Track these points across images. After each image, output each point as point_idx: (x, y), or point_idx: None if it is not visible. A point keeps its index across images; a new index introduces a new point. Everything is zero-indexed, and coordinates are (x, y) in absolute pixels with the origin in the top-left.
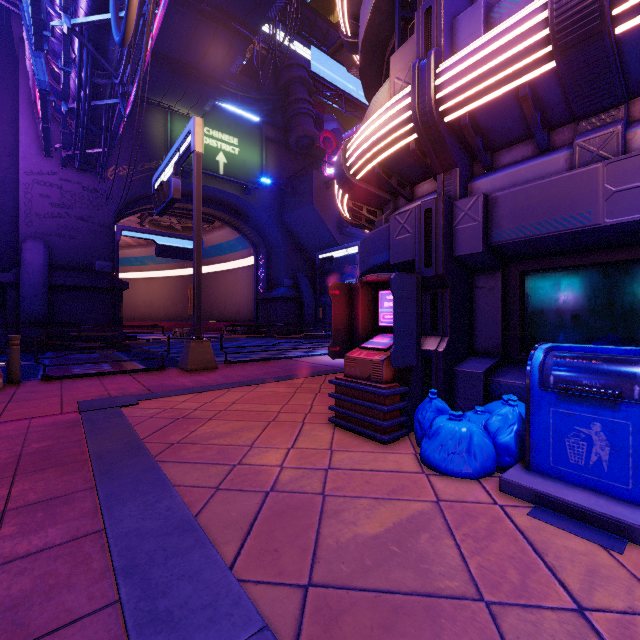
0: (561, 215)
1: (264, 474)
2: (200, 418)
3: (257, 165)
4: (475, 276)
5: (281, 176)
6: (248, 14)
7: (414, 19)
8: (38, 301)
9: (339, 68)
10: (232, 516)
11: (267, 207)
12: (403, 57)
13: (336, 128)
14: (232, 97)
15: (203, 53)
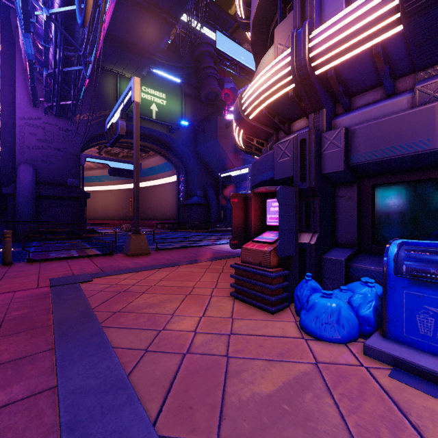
0: (405, 142)
1: (182, 338)
2: (136, 292)
3: (178, 112)
4: (337, 188)
5: (195, 120)
6: (172, 6)
7: (291, 2)
8: (28, 206)
9: (235, 45)
10: (156, 375)
11: (185, 141)
12: (284, 28)
13: (233, 87)
14: (161, 65)
15: (141, 34)
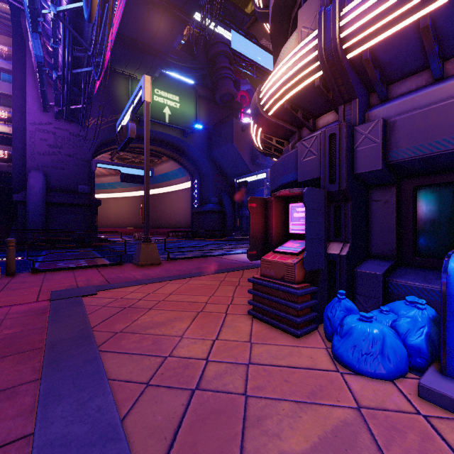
0: None
1: (191, 368)
2: (142, 308)
3: (192, 115)
4: (371, 191)
5: (210, 123)
6: (185, 3)
7: None
8: (38, 214)
9: (251, 45)
10: (157, 420)
11: (200, 146)
12: (309, 9)
13: (249, 89)
14: (175, 67)
15: (153, 34)
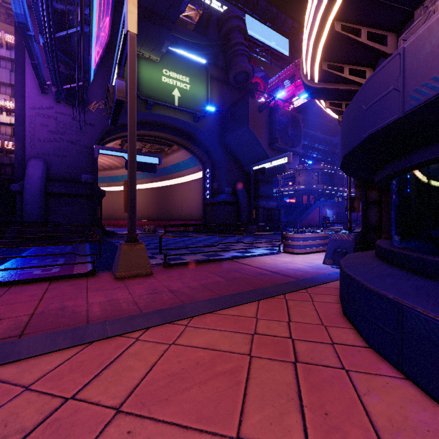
0: None
1: None
2: None
3: (204, 98)
4: None
5: (222, 107)
6: None
7: None
8: (36, 205)
9: (266, 29)
10: None
11: (212, 131)
12: None
13: (263, 75)
14: (185, 46)
15: None
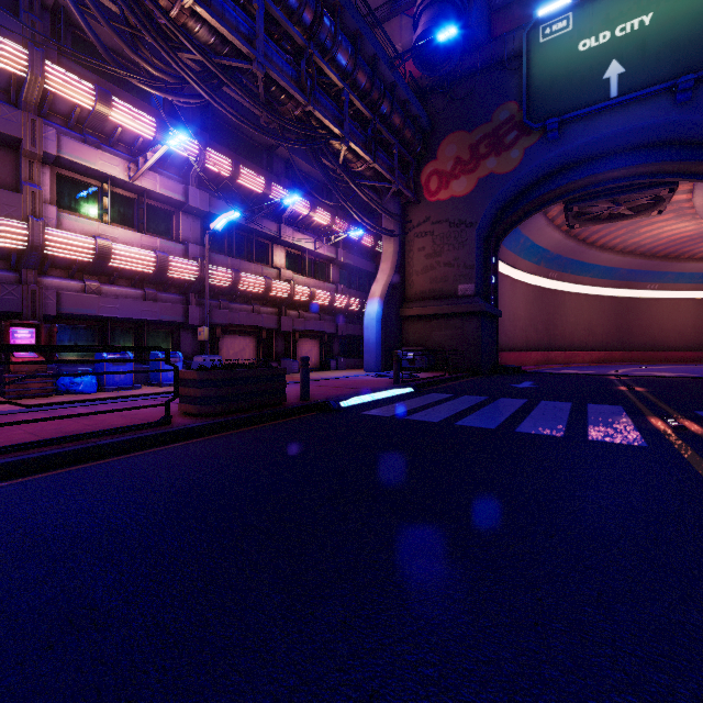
0: (87, 308)
1: None
2: None
3: None
4: None
5: None
6: None
7: None
8: None
9: None
10: None
11: None
12: (11, 199)
13: None
14: None
15: None
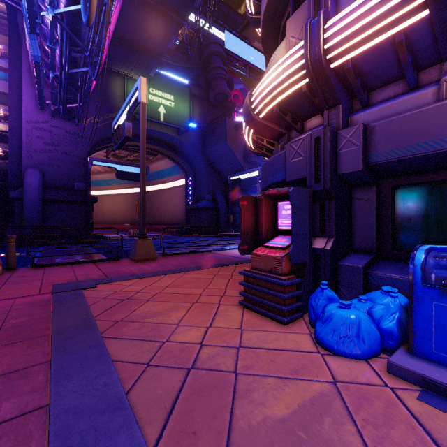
0: (431, 138)
1: (187, 351)
2: (140, 299)
3: (187, 114)
4: (354, 190)
5: (204, 122)
6: (180, 5)
7: None
8: (35, 210)
9: (245, 45)
10: (158, 393)
11: (194, 144)
12: (297, 20)
13: (242, 88)
14: (169, 67)
15: (148, 35)
